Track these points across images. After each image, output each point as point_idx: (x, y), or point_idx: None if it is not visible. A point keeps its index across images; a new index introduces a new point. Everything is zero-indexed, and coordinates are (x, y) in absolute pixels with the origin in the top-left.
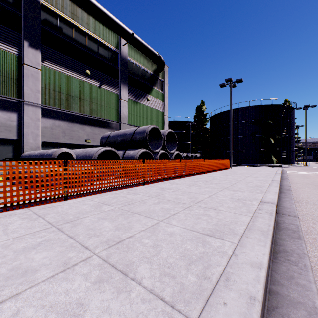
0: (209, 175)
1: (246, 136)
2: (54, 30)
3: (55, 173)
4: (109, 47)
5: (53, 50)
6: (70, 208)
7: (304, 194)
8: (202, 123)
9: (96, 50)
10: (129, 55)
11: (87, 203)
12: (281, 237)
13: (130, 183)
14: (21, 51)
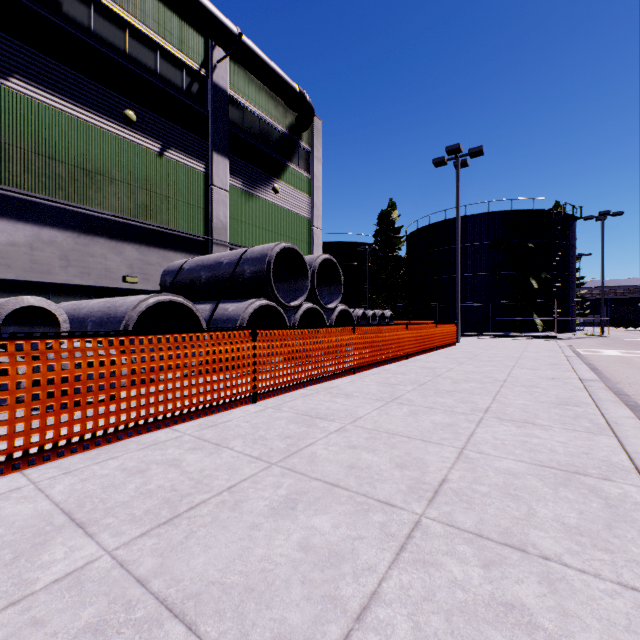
0: (419, 362)
1: (482, 275)
2: (40, 2)
3: None
4: (183, 63)
5: (37, 52)
6: None
7: None
8: (392, 247)
9: (152, 66)
10: (233, 86)
11: None
12: None
13: (211, 401)
14: None
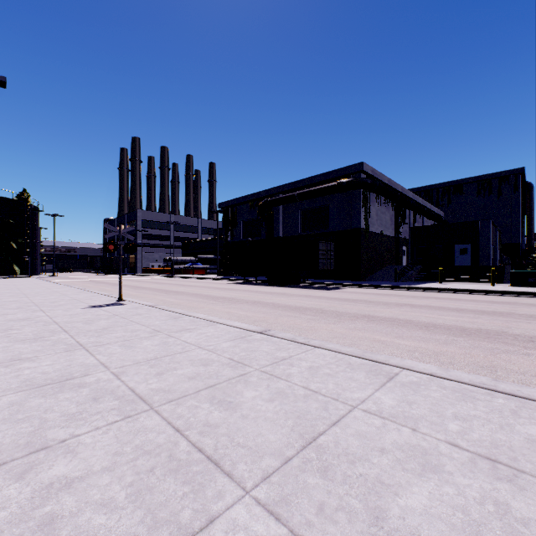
0: None
1: None
2: None
3: None
4: None
5: None
6: None
7: None
8: None
9: None
10: None
11: None
12: None
13: None
14: None
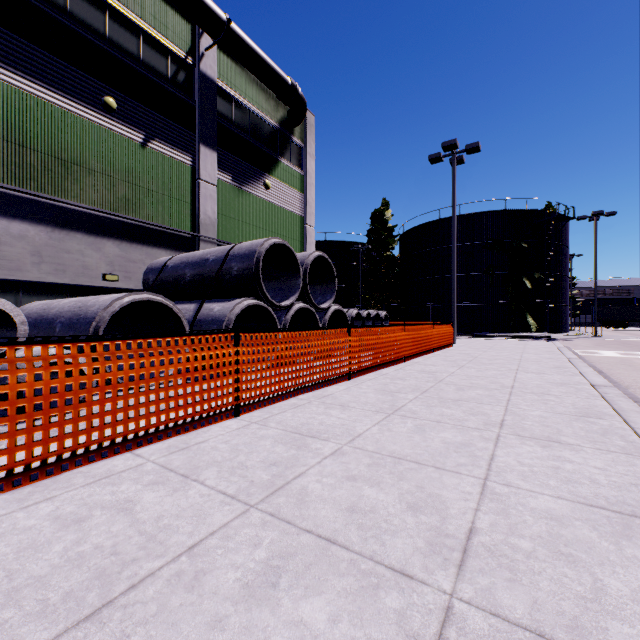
0: (418, 365)
1: (476, 275)
2: None
3: None
4: (169, 50)
5: (5, 30)
6: None
7: None
8: (386, 246)
9: (135, 51)
10: (221, 76)
11: None
12: None
13: (184, 417)
14: None
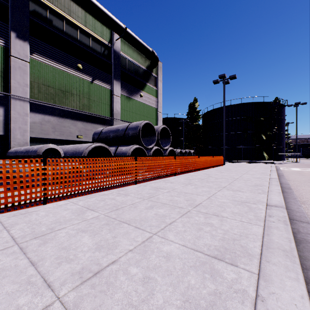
0: (204, 172)
1: (238, 133)
2: (44, 21)
3: (31, 173)
4: (101, 42)
5: (43, 42)
6: (46, 216)
7: (306, 193)
8: (195, 120)
9: (88, 44)
10: (122, 50)
11: (68, 208)
12: (304, 255)
13: (121, 182)
14: (7, 42)
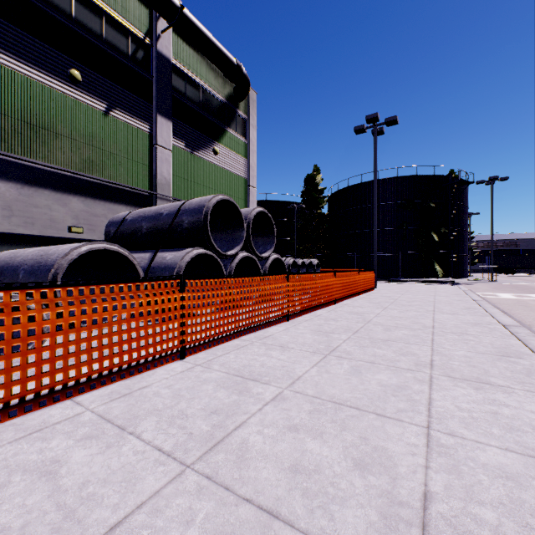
0: (347, 307)
1: (392, 229)
2: None
3: None
4: (129, 31)
5: None
6: None
7: None
8: (317, 205)
9: (98, 30)
10: (176, 56)
11: None
12: None
13: (129, 362)
14: None
